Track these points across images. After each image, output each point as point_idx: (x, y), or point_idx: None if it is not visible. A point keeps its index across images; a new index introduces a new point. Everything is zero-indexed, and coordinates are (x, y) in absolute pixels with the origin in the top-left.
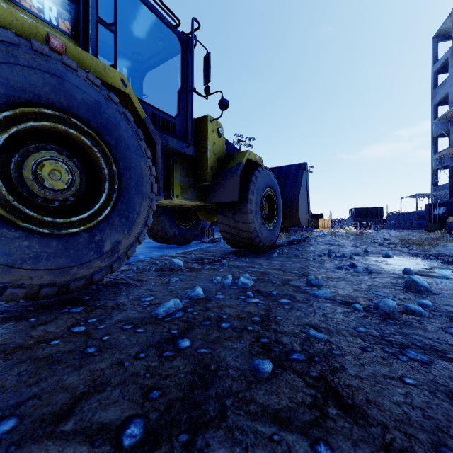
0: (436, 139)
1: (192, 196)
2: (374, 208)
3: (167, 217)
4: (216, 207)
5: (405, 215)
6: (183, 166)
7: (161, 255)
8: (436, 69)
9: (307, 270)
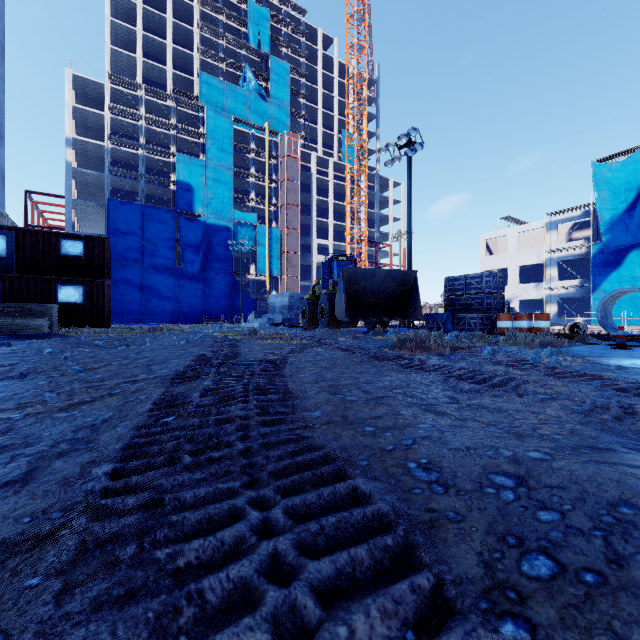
0: None
1: None
2: None
3: None
4: None
5: None
6: None
7: None
8: None
9: None
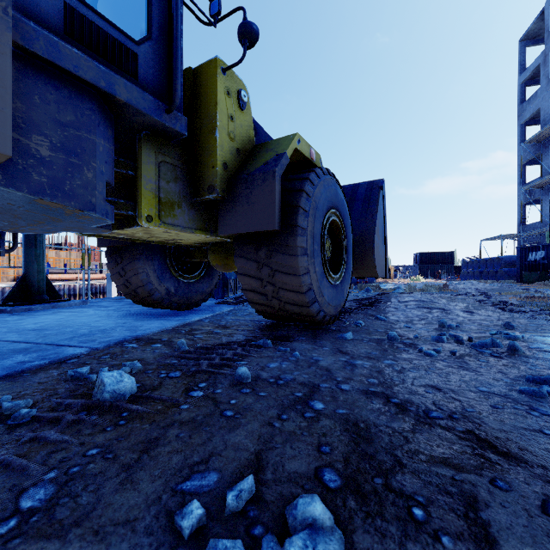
0: (523, 166)
1: (187, 221)
2: (444, 253)
3: (153, 263)
4: (234, 244)
5: (488, 261)
6: (165, 158)
7: (123, 338)
8: (523, 80)
9: (463, 406)
